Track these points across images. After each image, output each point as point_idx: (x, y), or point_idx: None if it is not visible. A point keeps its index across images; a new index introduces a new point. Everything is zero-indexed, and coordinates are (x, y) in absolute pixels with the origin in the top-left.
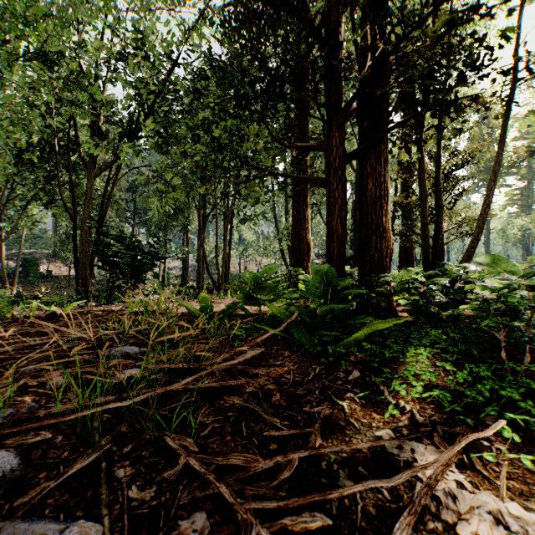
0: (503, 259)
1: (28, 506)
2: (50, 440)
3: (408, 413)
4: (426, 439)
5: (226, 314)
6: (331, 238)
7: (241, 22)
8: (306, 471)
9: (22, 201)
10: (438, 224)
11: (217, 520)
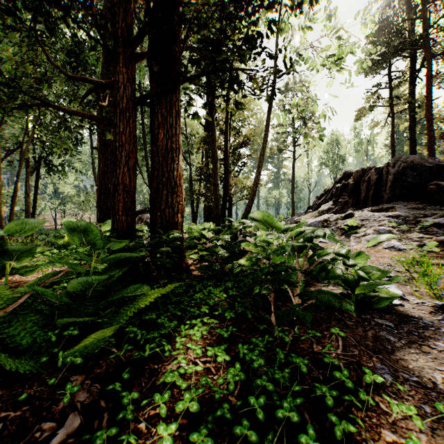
0: (271, 216)
1: None
2: None
3: None
4: None
5: None
6: (116, 189)
7: None
8: None
9: None
10: (226, 186)
11: None
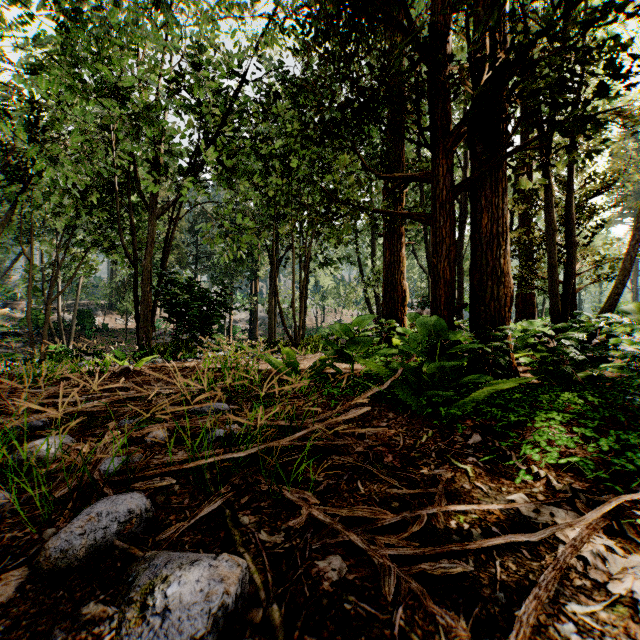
0: None
1: (169, 541)
2: (169, 488)
3: (543, 479)
4: (567, 505)
5: (315, 372)
6: (437, 284)
7: (321, 32)
8: (435, 527)
9: (79, 246)
10: (570, 265)
11: (353, 564)
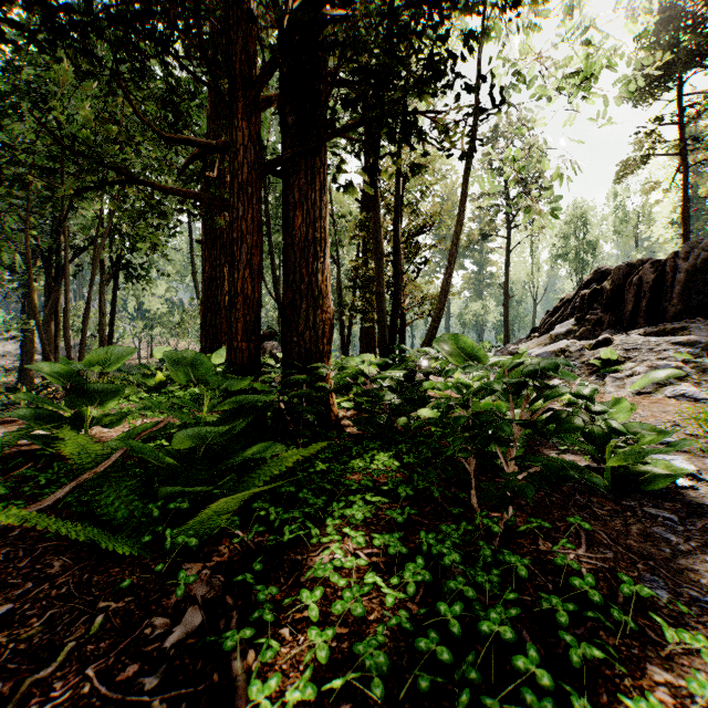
0: (470, 341)
1: None
2: None
3: None
4: None
5: None
6: (234, 302)
7: None
8: None
9: None
10: (397, 296)
11: None
